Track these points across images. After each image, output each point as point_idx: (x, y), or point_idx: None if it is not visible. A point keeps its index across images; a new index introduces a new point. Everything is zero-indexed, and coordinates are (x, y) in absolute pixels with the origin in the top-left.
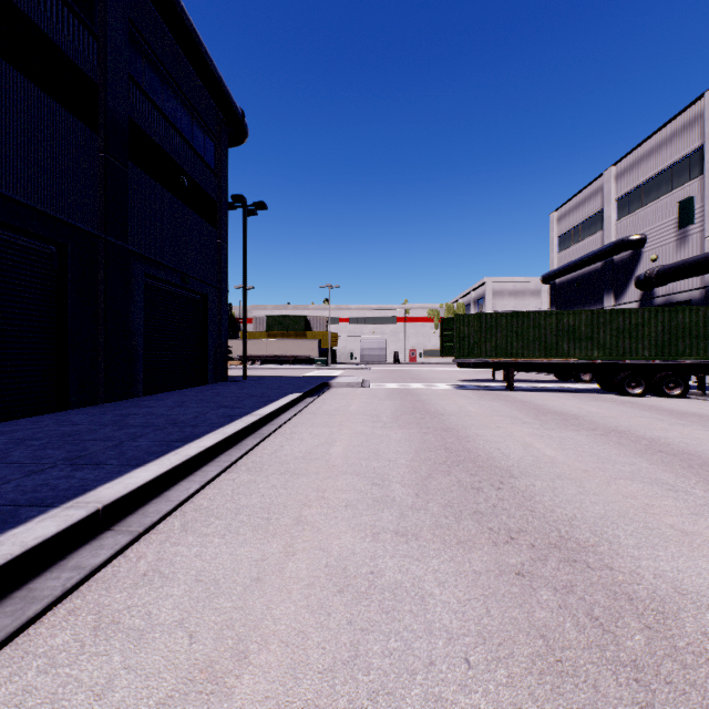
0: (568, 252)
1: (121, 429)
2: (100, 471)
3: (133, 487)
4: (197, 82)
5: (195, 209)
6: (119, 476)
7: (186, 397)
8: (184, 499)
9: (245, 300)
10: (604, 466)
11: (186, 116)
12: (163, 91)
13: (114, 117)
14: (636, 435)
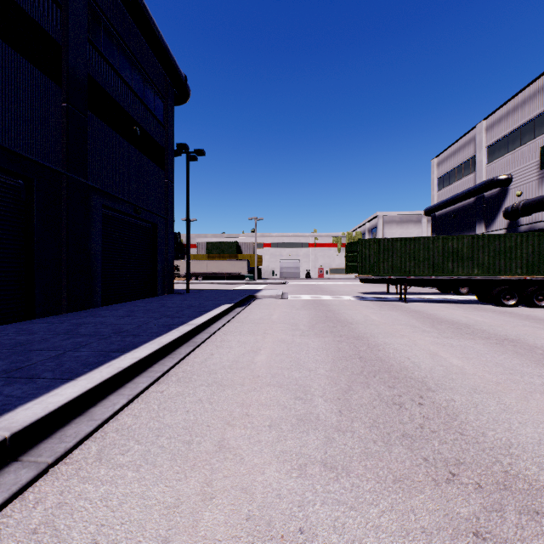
0: (446, 190)
1: (70, 338)
2: (30, 386)
3: (52, 408)
4: (148, 51)
5: (146, 154)
6: (45, 393)
7: (136, 307)
8: (108, 417)
9: (188, 228)
10: (513, 378)
11: (139, 78)
12: (119, 56)
13: (75, 74)
14: (528, 344)
